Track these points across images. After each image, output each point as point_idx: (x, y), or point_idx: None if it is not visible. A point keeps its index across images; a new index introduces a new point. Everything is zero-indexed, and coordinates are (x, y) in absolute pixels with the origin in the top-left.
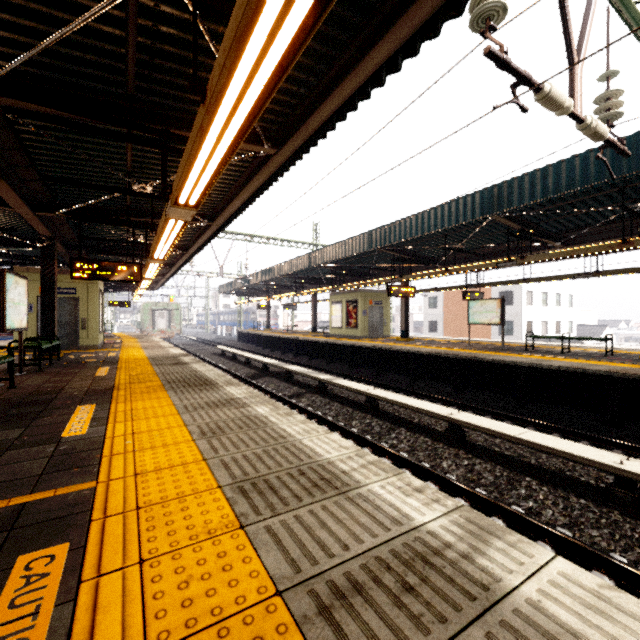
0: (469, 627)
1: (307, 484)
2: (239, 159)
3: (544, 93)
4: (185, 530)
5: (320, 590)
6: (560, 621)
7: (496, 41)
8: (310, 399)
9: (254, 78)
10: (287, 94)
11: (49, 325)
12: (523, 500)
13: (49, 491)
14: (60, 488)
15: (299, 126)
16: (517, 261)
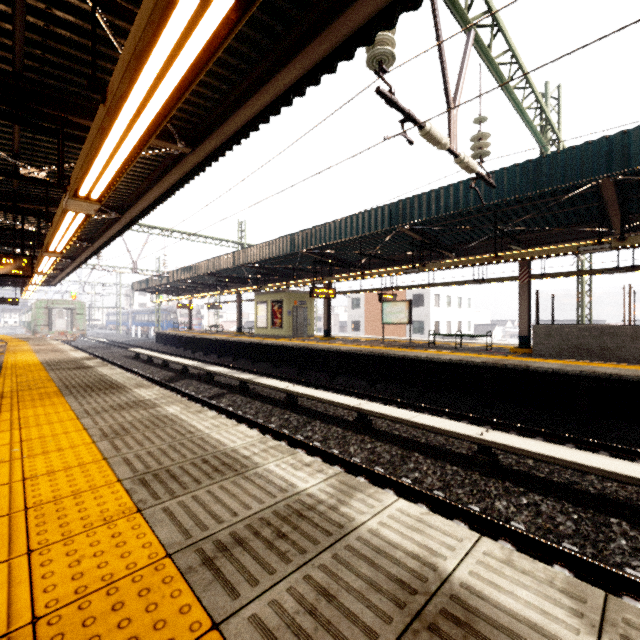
0: (322, 553)
1: (209, 470)
2: (151, 154)
3: (426, 131)
4: (79, 521)
5: (206, 548)
6: (387, 539)
7: (386, 82)
8: (231, 399)
9: (157, 89)
10: (201, 97)
11: None
12: (411, 472)
13: None
14: None
15: (213, 130)
16: (419, 268)
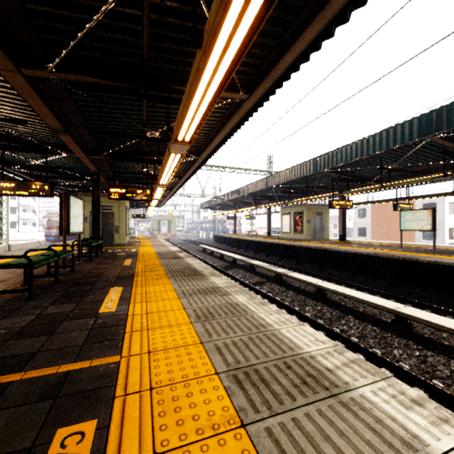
0: None
1: (296, 380)
2: (220, 105)
3: None
4: (191, 421)
5: None
6: None
7: None
8: (270, 287)
9: (244, 14)
10: (259, 47)
11: (96, 230)
12: None
13: (86, 361)
14: (94, 359)
15: (268, 72)
16: (453, 175)
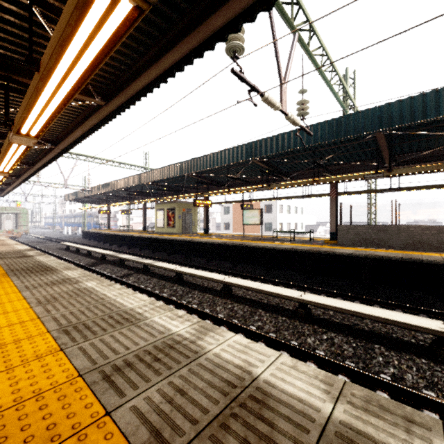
0: (181, 369)
1: (113, 322)
2: (76, 104)
3: (265, 98)
4: (18, 358)
5: (106, 369)
6: (224, 358)
7: (238, 65)
8: (136, 277)
9: (76, 65)
10: (112, 67)
11: None
12: (256, 322)
13: None
14: None
15: (121, 90)
16: (266, 187)
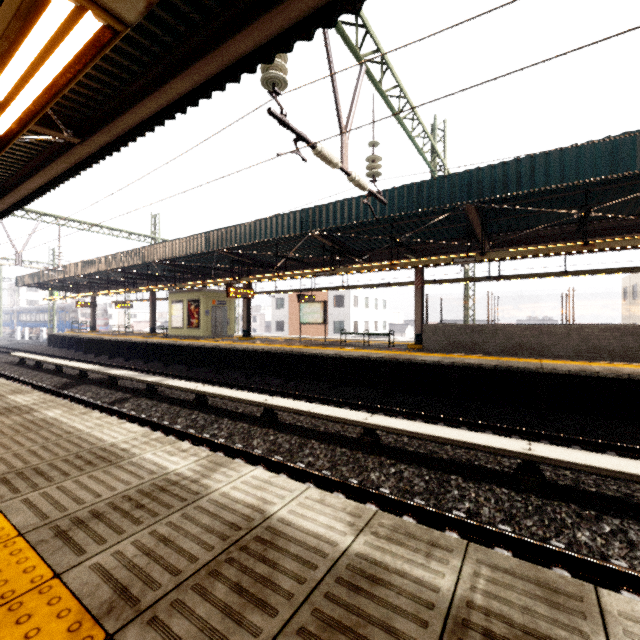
0: (172, 514)
1: (81, 464)
2: (30, 139)
3: (318, 151)
4: None
5: (62, 524)
6: (234, 498)
7: (279, 104)
8: (135, 403)
9: (23, 89)
10: (89, 89)
11: None
12: (306, 457)
13: None
14: None
15: (105, 124)
16: (330, 272)
